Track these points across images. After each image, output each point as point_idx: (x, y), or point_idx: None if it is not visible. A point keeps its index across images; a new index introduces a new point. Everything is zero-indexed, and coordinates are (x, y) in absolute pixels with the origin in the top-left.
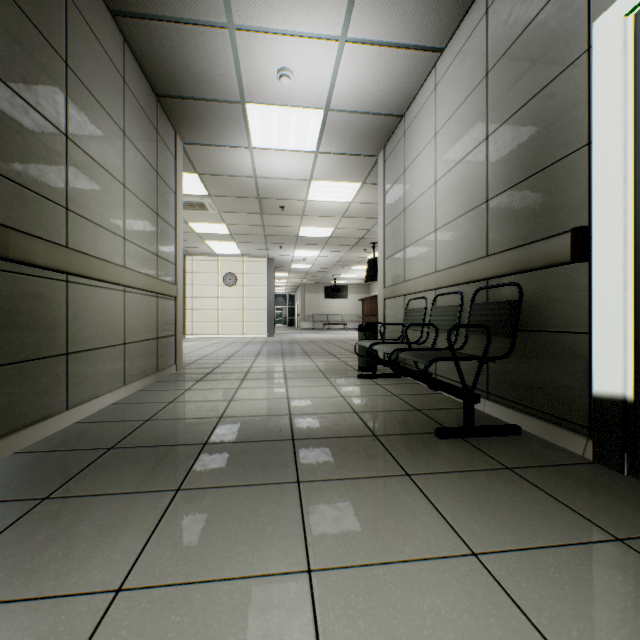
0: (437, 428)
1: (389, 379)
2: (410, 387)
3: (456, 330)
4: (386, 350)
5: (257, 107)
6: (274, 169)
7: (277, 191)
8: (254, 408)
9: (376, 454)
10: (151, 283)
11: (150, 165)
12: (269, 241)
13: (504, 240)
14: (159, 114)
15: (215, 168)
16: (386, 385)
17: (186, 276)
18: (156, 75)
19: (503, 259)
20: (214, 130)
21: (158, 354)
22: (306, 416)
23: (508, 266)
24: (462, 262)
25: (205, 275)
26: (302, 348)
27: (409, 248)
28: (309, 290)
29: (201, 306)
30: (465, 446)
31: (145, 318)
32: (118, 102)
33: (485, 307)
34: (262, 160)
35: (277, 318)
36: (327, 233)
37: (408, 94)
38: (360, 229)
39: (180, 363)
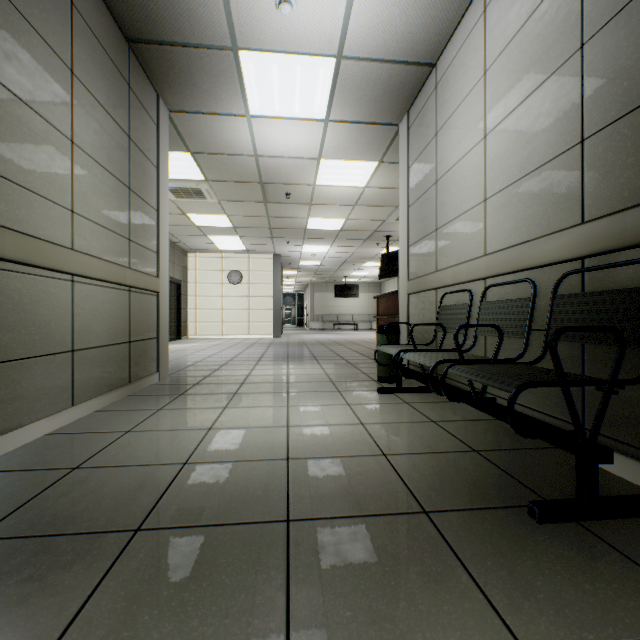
0: (532, 503)
1: (418, 394)
2: (450, 408)
3: (526, 334)
4: (424, 361)
5: (253, 55)
6: (277, 145)
7: (281, 174)
8: (238, 445)
9: (439, 570)
10: (117, 273)
11: (118, 125)
12: (275, 235)
13: (620, 194)
14: (132, 66)
15: (209, 144)
16: (417, 404)
17: (189, 274)
18: (122, 7)
19: (623, 222)
20: (203, 91)
21: (131, 362)
22: (311, 462)
23: (635, 232)
24: (532, 237)
25: (209, 273)
26: (310, 351)
27: (443, 229)
28: (318, 289)
29: (205, 305)
30: (596, 547)
31: (109, 317)
32: (61, 27)
33: (583, 299)
34: (263, 133)
35: (286, 318)
36: (338, 225)
37: (444, 30)
38: (374, 220)
39: (164, 371)
